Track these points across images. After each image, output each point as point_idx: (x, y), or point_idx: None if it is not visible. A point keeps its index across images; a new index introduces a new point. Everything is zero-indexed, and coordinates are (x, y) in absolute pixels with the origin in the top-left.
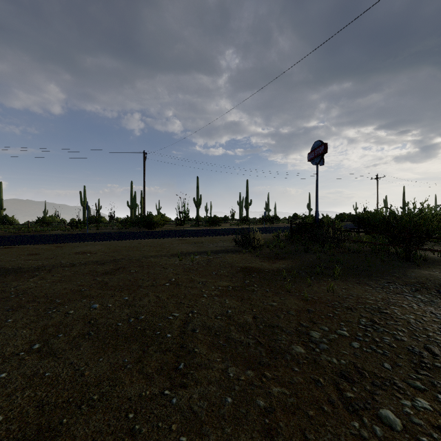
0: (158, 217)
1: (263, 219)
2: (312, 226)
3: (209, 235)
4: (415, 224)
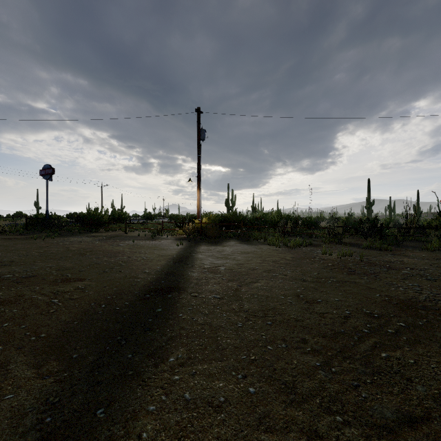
0: None
1: None
2: (44, 220)
3: None
4: (97, 218)
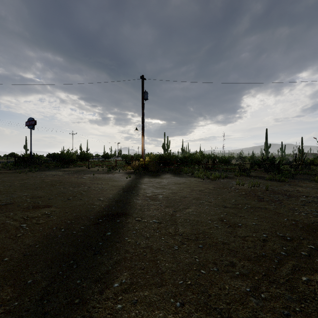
0: None
1: None
2: (28, 158)
3: None
4: (68, 157)
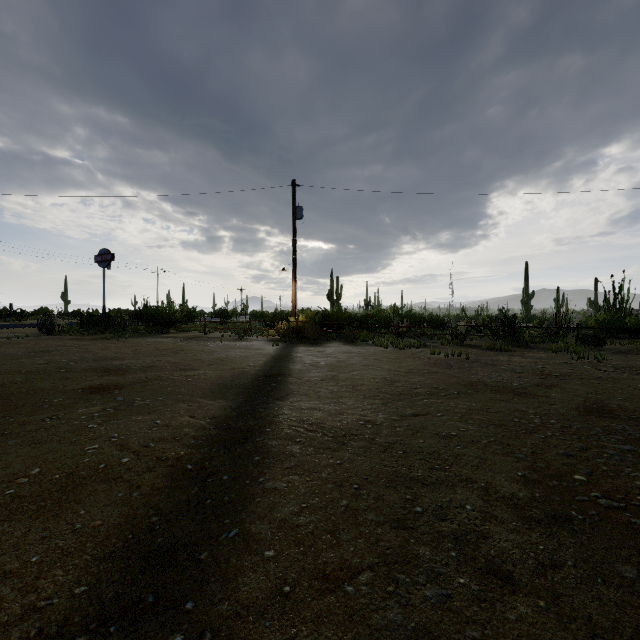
0: None
1: None
2: (100, 318)
3: None
4: (168, 316)
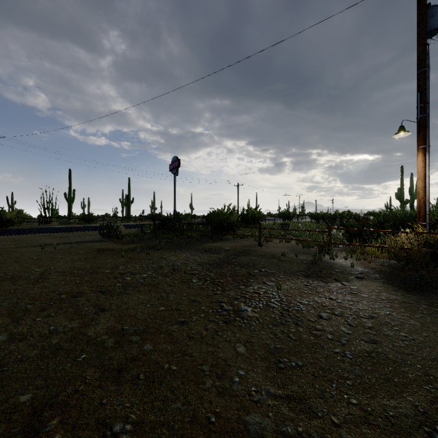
0: (13, 213)
1: (145, 217)
2: (171, 221)
3: (78, 230)
4: (223, 219)
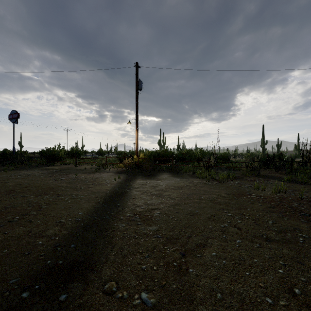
0: None
1: None
2: (11, 155)
3: None
4: (54, 154)
